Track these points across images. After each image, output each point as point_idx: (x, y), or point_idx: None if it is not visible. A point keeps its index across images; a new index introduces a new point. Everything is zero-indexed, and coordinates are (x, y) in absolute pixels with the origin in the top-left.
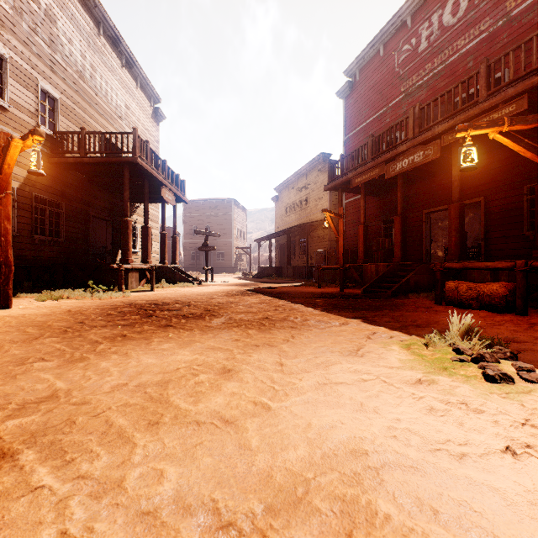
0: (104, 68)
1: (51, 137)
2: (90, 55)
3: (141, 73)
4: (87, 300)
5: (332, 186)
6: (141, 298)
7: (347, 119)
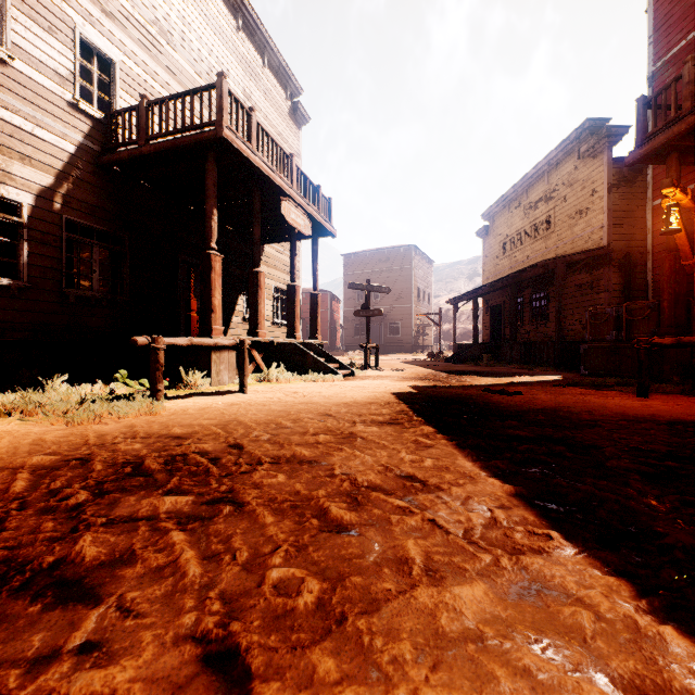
0: (206, 27)
1: (103, 124)
2: (179, 2)
3: (269, 44)
4: (44, 424)
5: (655, 145)
6: (167, 424)
7: (660, 25)
